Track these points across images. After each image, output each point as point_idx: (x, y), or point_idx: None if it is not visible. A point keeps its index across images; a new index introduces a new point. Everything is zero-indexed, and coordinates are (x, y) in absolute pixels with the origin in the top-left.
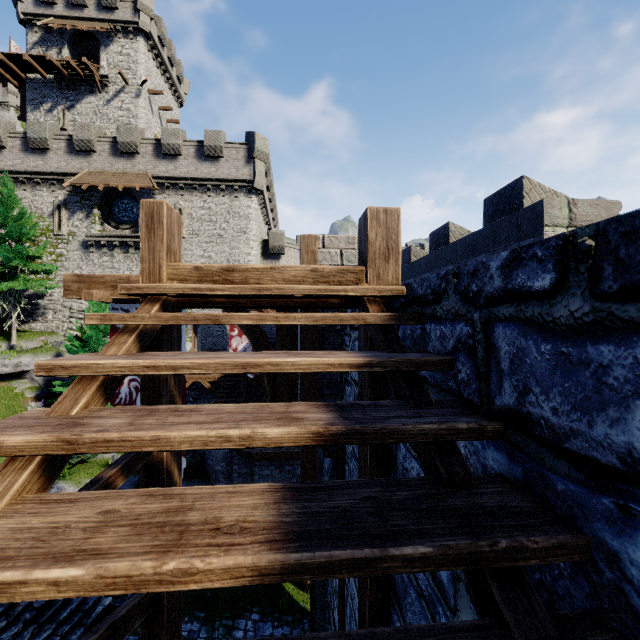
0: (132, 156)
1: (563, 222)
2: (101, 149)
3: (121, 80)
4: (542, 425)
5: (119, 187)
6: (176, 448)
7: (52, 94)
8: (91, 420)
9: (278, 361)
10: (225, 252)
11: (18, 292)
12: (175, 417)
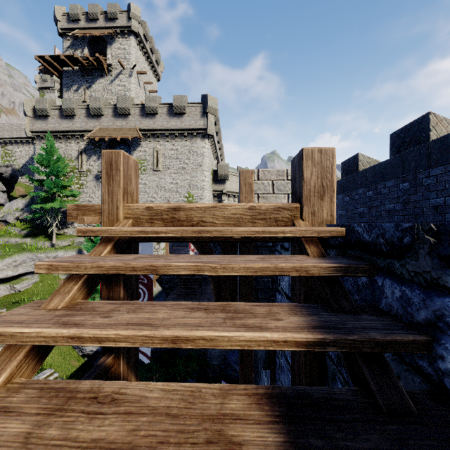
0: (126, 116)
1: None
2: (107, 113)
3: (120, 66)
4: None
5: (118, 138)
6: None
7: (78, 79)
8: None
9: (212, 335)
10: (187, 180)
11: (56, 209)
12: (85, 421)
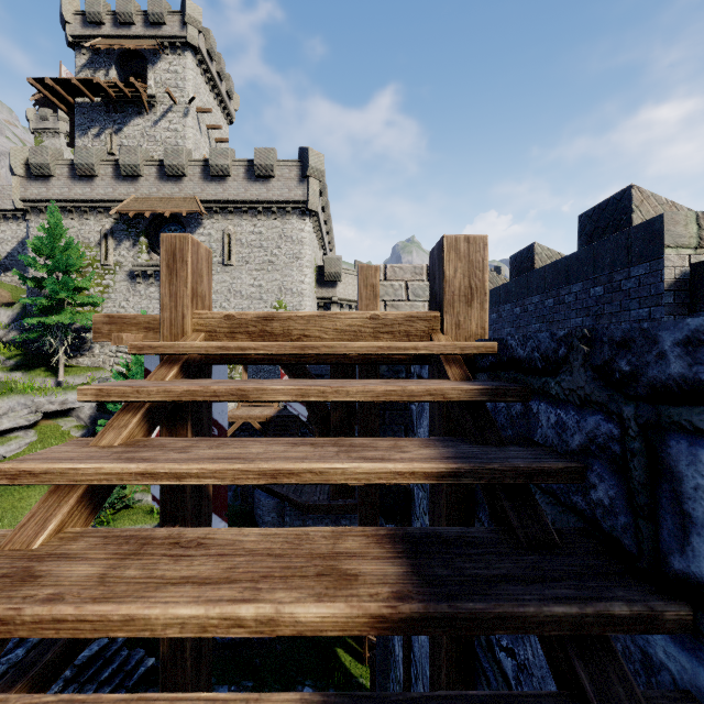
0: (179, 179)
1: (690, 242)
2: (148, 173)
3: (169, 99)
4: None
5: (166, 213)
6: (159, 634)
7: (100, 118)
8: (52, 565)
9: (322, 467)
10: (277, 280)
11: (65, 326)
12: (170, 562)
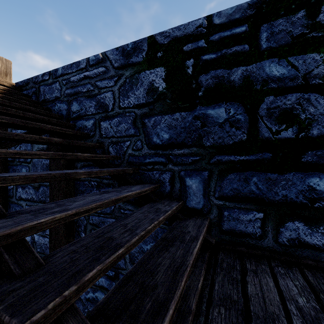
0: None
1: None
2: None
3: None
4: (47, 99)
5: None
6: None
7: None
8: None
9: None
10: None
11: None
12: None
